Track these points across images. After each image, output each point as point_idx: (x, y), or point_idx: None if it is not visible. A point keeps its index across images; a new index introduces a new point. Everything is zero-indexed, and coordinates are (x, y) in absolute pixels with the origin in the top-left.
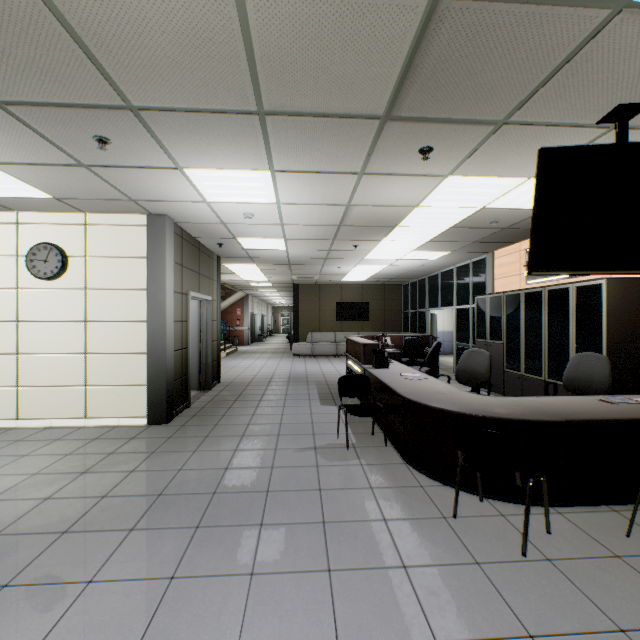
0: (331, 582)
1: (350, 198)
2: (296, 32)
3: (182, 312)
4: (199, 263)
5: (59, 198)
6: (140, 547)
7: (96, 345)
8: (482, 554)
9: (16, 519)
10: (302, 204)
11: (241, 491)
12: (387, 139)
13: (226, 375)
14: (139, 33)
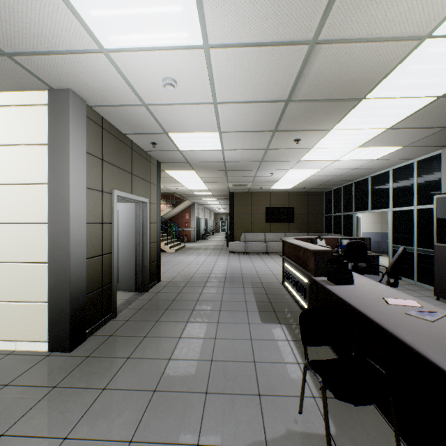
0: None
1: (322, 18)
2: None
3: (103, 212)
4: (131, 162)
5: None
6: None
7: None
8: None
9: None
10: (241, 46)
11: None
12: None
13: (168, 272)
14: None
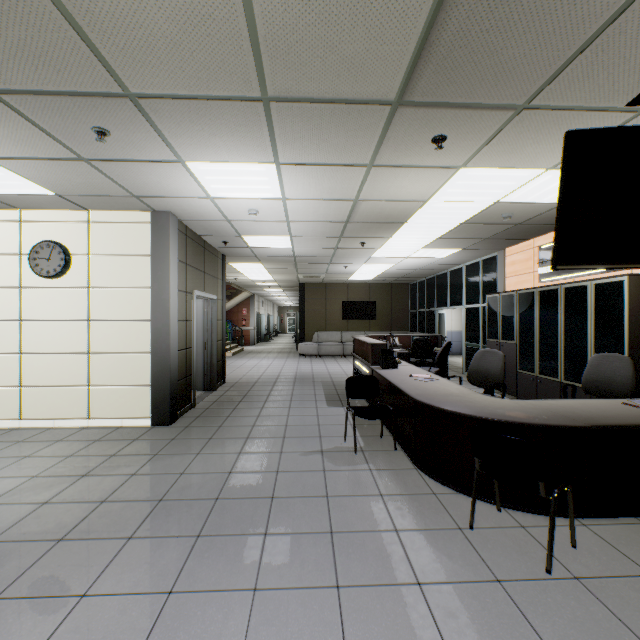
0: (340, 600)
1: (358, 192)
2: (302, 5)
3: (186, 311)
4: (204, 261)
5: (61, 195)
6: (138, 557)
7: (99, 344)
8: (503, 570)
9: (12, 525)
10: (308, 199)
11: (245, 497)
12: (398, 127)
13: (231, 375)
14: (134, 9)
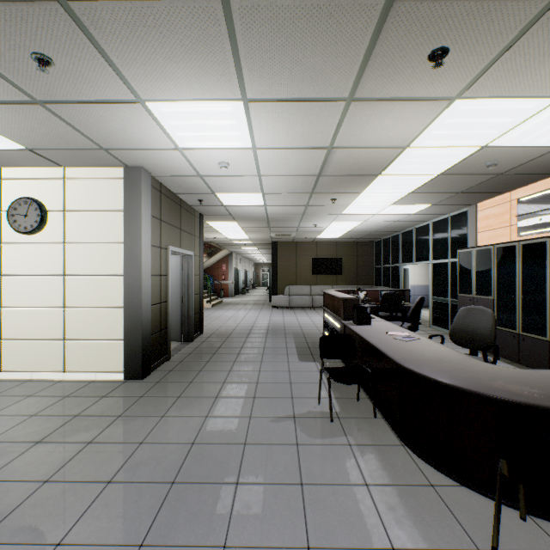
0: None
1: (333, 138)
2: None
3: (161, 266)
4: (180, 219)
5: (32, 149)
6: None
7: (74, 299)
8: None
9: None
10: (280, 148)
11: (205, 481)
12: (390, 36)
13: (209, 326)
14: None
